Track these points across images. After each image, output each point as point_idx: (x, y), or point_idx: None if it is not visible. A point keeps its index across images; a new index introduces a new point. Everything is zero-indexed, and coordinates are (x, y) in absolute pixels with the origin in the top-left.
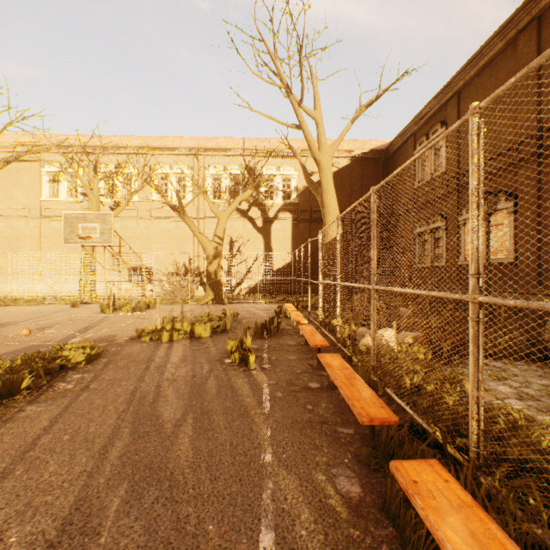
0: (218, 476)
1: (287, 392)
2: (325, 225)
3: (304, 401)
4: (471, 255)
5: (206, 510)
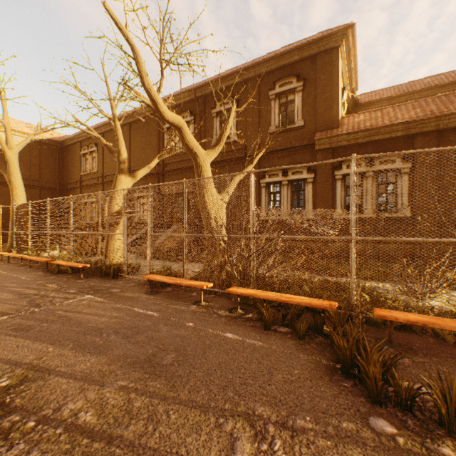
0: (2, 278)
1: (12, 270)
2: (13, 196)
3: (21, 270)
4: (71, 224)
5: (4, 279)
